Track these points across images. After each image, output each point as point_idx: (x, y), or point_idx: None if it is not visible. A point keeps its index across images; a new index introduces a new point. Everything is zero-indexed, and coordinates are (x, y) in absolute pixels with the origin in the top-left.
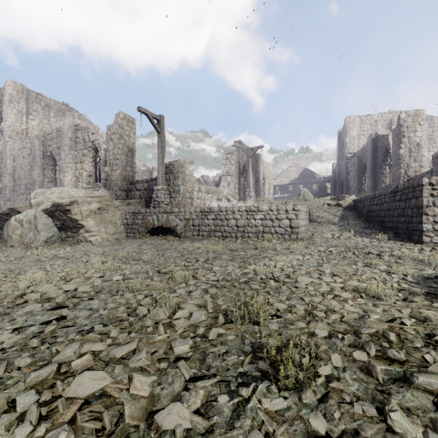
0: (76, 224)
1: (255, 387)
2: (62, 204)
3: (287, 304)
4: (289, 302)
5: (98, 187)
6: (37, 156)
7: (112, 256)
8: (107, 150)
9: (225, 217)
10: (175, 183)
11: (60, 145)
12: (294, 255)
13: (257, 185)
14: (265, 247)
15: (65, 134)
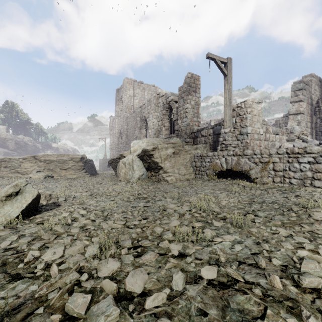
0: (157, 166)
1: None
2: (148, 150)
3: None
4: None
5: (172, 137)
6: (137, 121)
7: (188, 204)
8: (179, 106)
9: None
10: (242, 124)
11: (149, 110)
12: None
13: None
14: None
15: (152, 102)
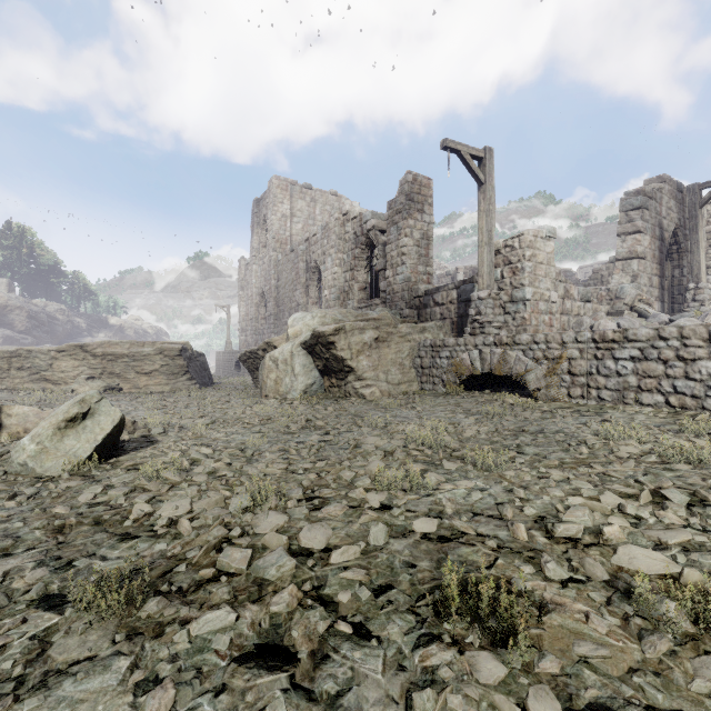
0: (343, 365)
1: None
2: (324, 334)
3: None
4: None
5: (374, 305)
6: (300, 269)
7: (401, 436)
8: (388, 242)
9: (677, 355)
10: (514, 282)
11: (325, 248)
12: None
13: (710, 276)
14: None
15: (331, 231)
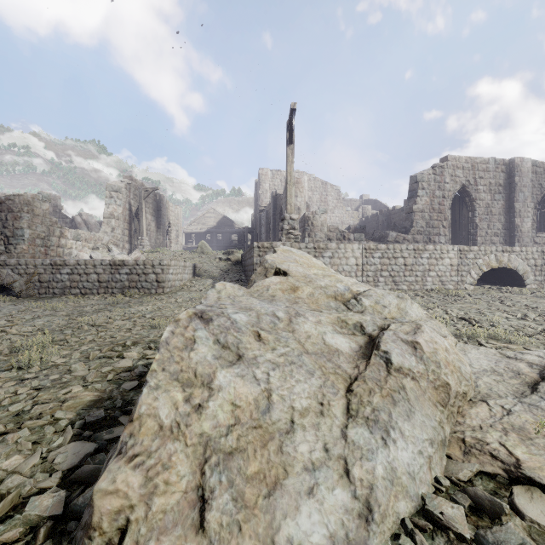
0: None
1: (2, 373)
2: None
3: (82, 338)
4: (85, 337)
5: None
6: None
7: None
8: None
9: (84, 272)
10: (16, 225)
11: None
12: (139, 307)
13: (159, 232)
14: (118, 301)
15: None
